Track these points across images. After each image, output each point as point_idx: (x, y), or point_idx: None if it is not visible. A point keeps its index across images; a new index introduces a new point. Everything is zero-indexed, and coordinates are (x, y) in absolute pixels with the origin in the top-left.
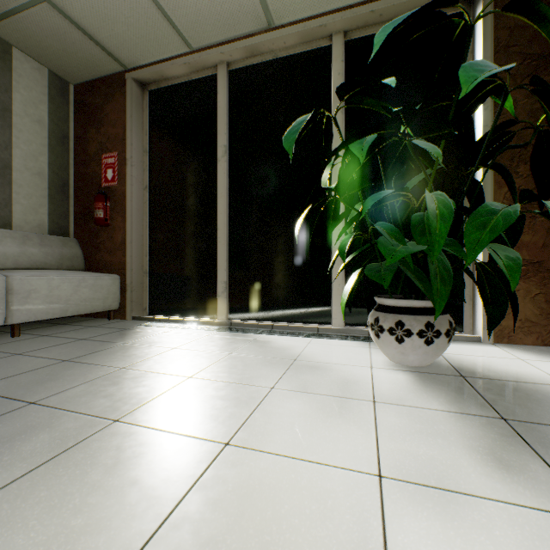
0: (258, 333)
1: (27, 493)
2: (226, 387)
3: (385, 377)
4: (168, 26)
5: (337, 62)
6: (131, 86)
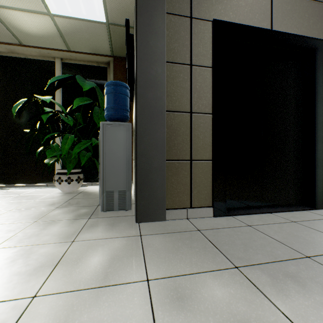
0: (11, 189)
1: None
2: None
3: (51, 195)
4: None
5: (58, 70)
6: None
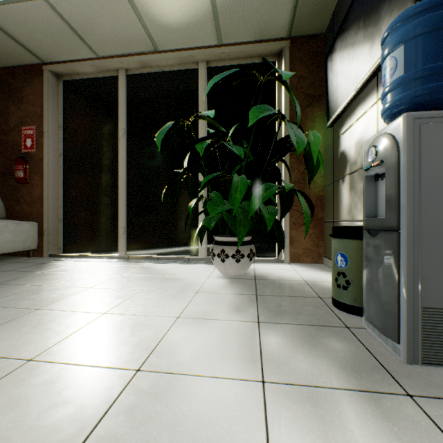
0: (146, 263)
1: None
2: (112, 291)
3: (212, 282)
4: (79, 39)
5: (202, 81)
6: (47, 76)
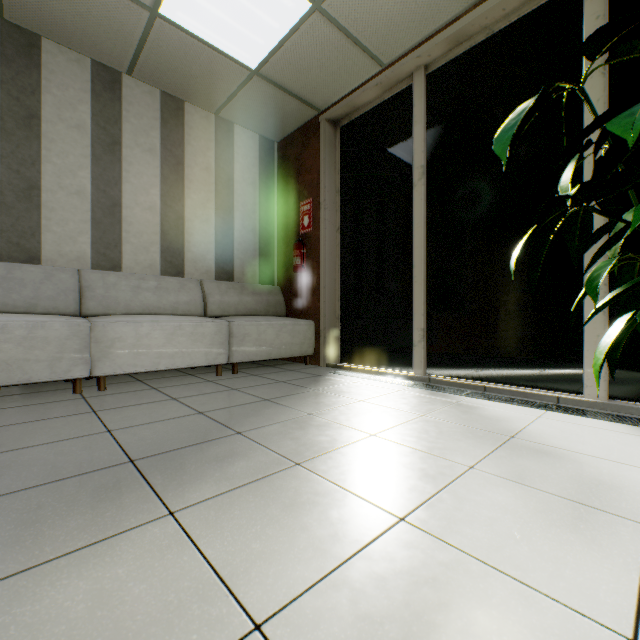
0: (462, 395)
1: (226, 508)
2: (411, 453)
3: None
4: (358, 51)
5: (593, 1)
6: (324, 128)
